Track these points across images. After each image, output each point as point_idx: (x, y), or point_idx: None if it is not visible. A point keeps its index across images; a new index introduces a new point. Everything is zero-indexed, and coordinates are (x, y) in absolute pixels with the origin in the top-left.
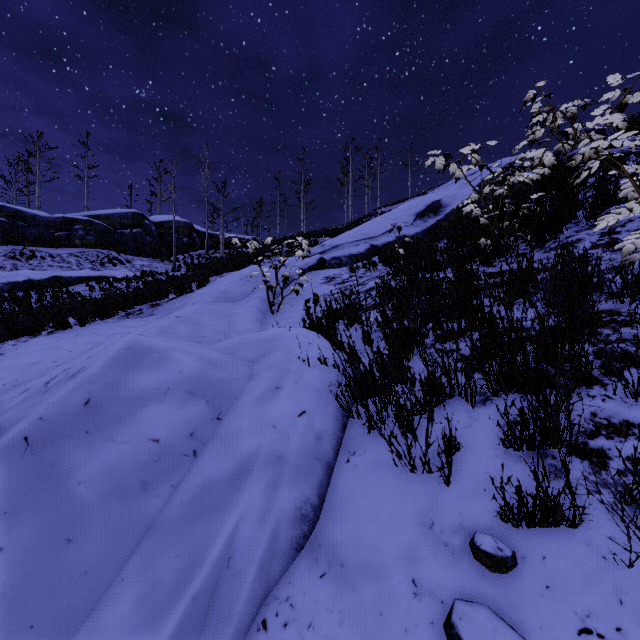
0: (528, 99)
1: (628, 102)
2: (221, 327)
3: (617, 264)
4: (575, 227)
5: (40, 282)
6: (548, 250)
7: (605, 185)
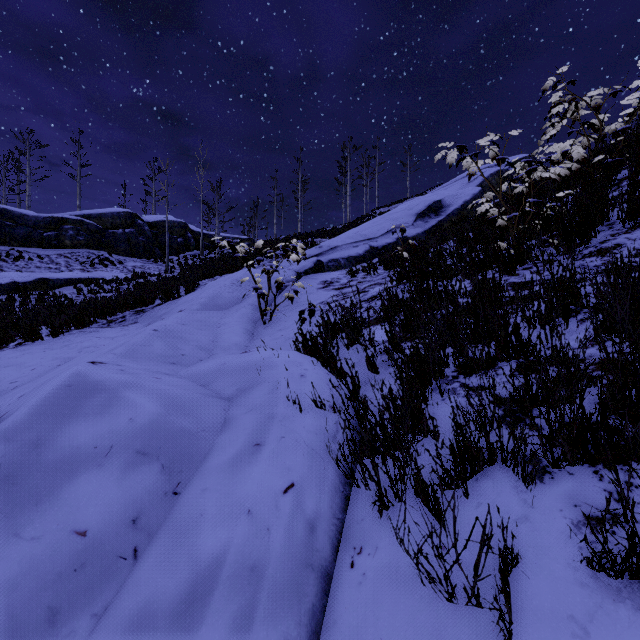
0: (547, 87)
1: None
2: (205, 341)
3: None
4: (609, 230)
5: (25, 284)
6: (581, 257)
7: None
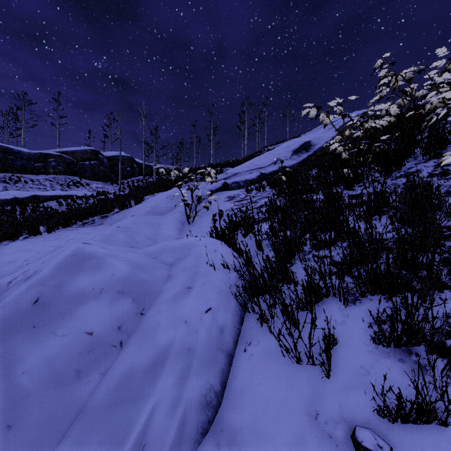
0: (377, 66)
1: (450, 68)
2: (150, 234)
3: (450, 189)
4: (414, 161)
5: (23, 199)
6: (394, 178)
7: (436, 129)
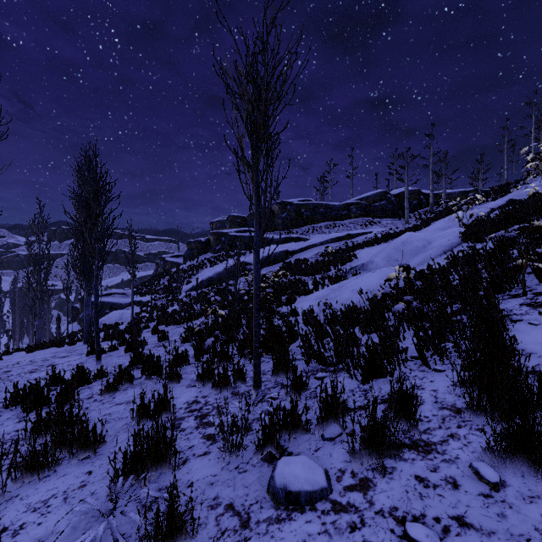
0: None
1: None
2: None
3: None
4: None
5: (342, 237)
6: None
7: None
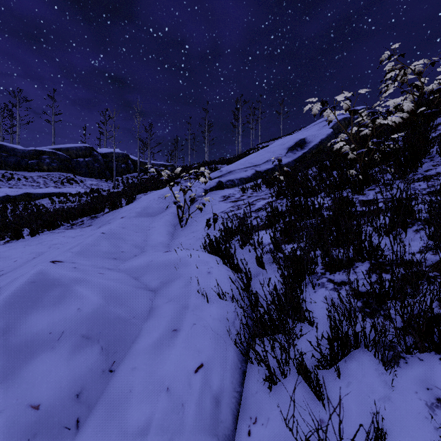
0: (383, 59)
1: None
2: (138, 241)
3: None
4: (430, 162)
5: (15, 197)
6: (411, 181)
7: None
